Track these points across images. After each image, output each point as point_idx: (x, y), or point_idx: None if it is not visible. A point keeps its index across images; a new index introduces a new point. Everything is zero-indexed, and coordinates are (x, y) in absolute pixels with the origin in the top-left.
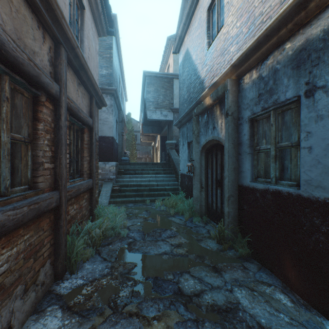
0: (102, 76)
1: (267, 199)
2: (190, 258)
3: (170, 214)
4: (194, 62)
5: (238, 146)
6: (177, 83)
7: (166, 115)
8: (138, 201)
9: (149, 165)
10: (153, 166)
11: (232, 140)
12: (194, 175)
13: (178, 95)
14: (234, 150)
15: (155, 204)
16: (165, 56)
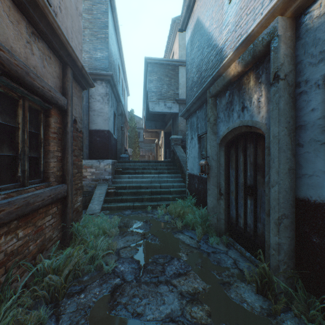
0: (96, 59)
1: None
2: None
3: (177, 227)
4: (208, 30)
5: (295, 131)
6: (182, 71)
7: (171, 107)
8: (136, 207)
9: (152, 163)
10: (156, 165)
11: (286, 121)
12: (209, 176)
13: (184, 84)
14: (288, 139)
15: (157, 211)
16: (170, 43)
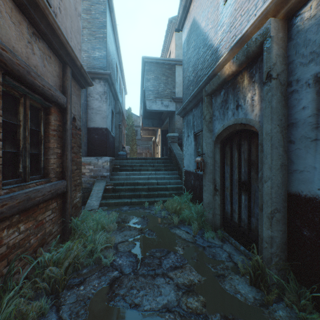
0: (94, 59)
1: None
2: None
3: (174, 223)
4: (203, 31)
5: (287, 129)
6: (179, 70)
7: (168, 106)
8: (134, 203)
9: (149, 160)
10: (153, 162)
11: (278, 118)
12: (205, 173)
13: (180, 83)
14: (280, 136)
15: (154, 207)
16: (166, 42)
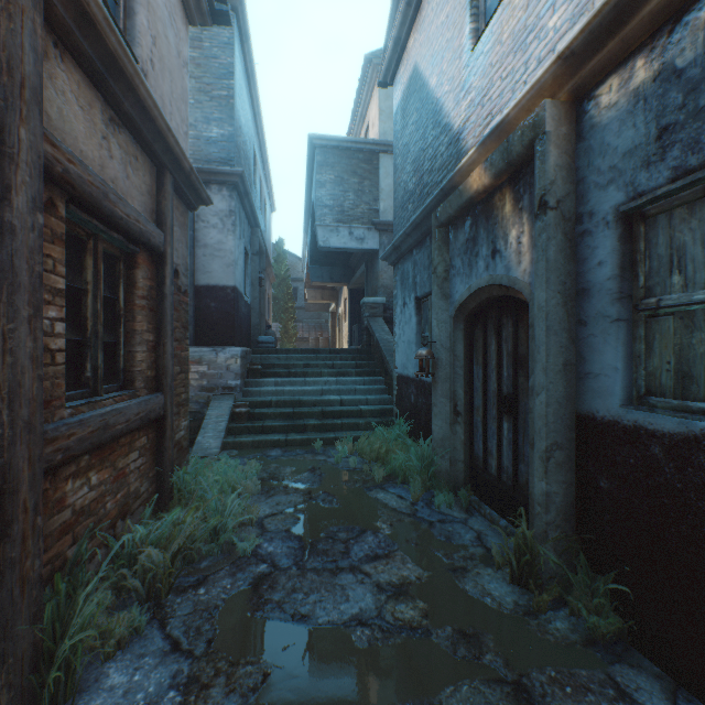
0: (208, 142)
1: (697, 468)
2: (439, 645)
3: (374, 479)
4: (434, 95)
5: (575, 299)
6: (387, 163)
7: (363, 239)
8: (293, 442)
9: (323, 354)
10: (332, 358)
11: (559, 281)
12: (436, 380)
13: (389, 191)
14: (563, 312)
15: (335, 450)
16: (360, 104)
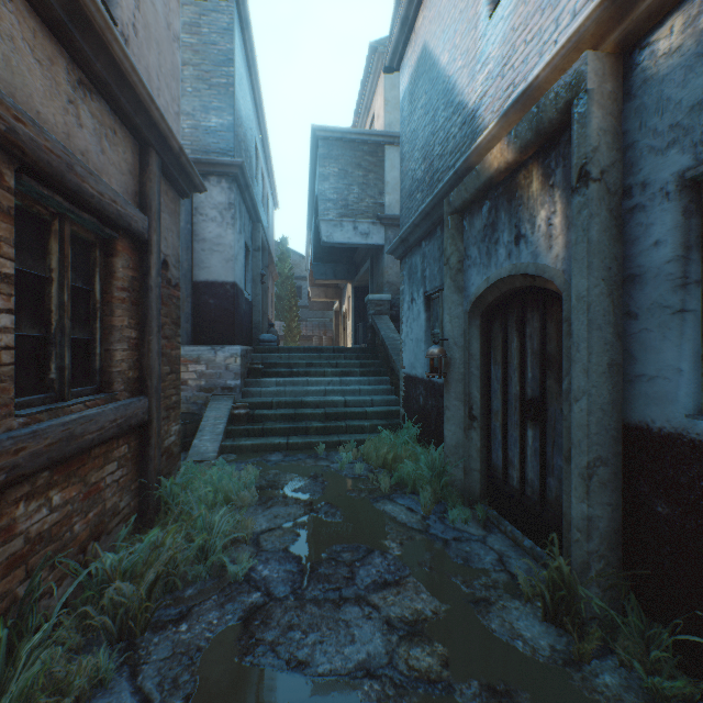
0: (207, 132)
1: None
2: None
3: (381, 489)
4: (445, 72)
5: (623, 287)
6: (393, 156)
7: (368, 234)
8: (294, 446)
9: (327, 353)
10: (335, 357)
11: (603, 265)
12: (448, 381)
13: (395, 184)
14: (608, 303)
15: (339, 455)
16: (365, 96)
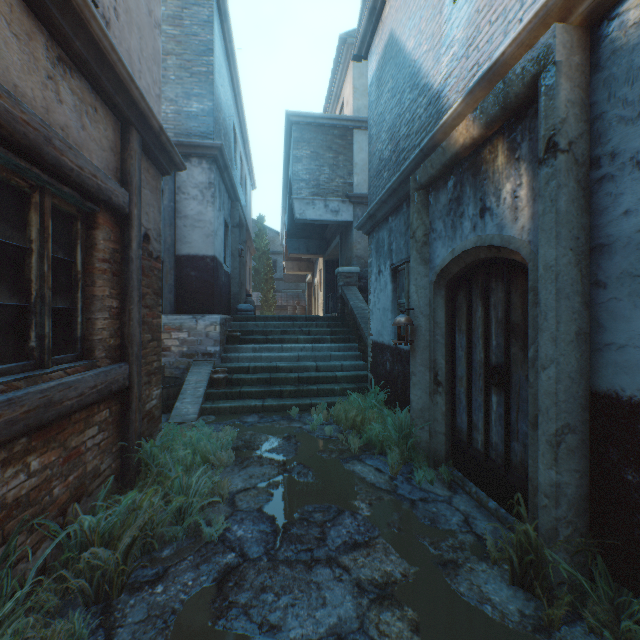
0: (189, 116)
1: None
2: None
3: (350, 449)
4: (411, 57)
5: (590, 257)
6: (361, 139)
7: (338, 211)
8: (269, 408)
9: (300, 321)
10: (308, 325)
11: (571, 235)
12: (414, 348)
13: (363, 165)
14: (576, 273)
15: (311, 417)
16: (335, 84)
